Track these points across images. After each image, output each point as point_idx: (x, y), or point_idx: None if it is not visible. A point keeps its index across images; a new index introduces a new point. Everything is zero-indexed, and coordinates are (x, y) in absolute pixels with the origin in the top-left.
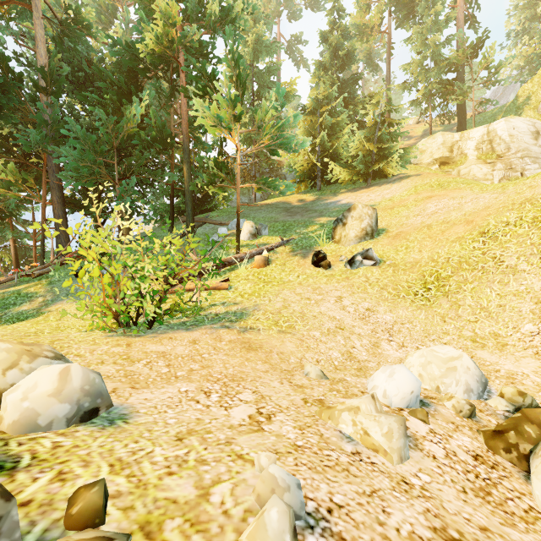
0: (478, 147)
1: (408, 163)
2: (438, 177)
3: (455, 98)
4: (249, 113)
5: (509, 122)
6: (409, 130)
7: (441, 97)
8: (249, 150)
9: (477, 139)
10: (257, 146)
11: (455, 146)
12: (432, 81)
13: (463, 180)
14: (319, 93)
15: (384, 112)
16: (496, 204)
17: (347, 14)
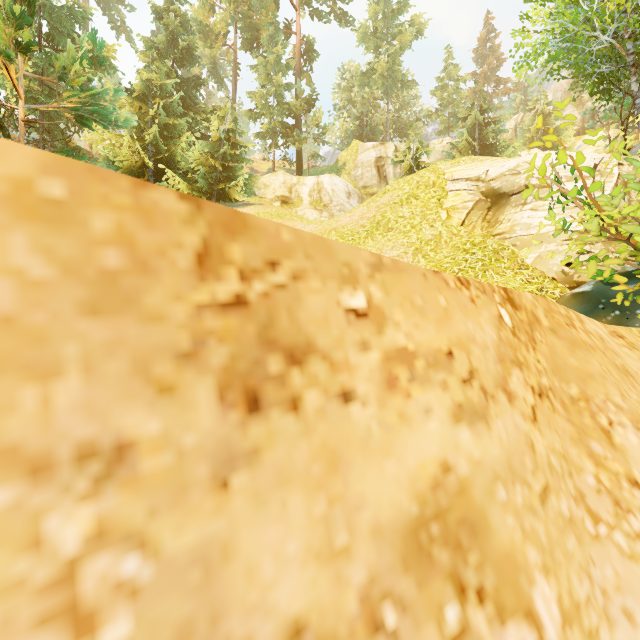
0: (310, 194)
1: (254, 195)
2: (278, 209)
3: (294, 143)
4: (33, 61)
5: (332, 179)
6: (256, 164)
7: (283, 139)
8: (43, 106)
9: (310, 186)
10: (57, 104)
11: (293, 188)
12: (275, 119)
13: (297, 215)
14: (152, 79)
15: (229, 130)
16: (316, 231)
17: (187, 2)
